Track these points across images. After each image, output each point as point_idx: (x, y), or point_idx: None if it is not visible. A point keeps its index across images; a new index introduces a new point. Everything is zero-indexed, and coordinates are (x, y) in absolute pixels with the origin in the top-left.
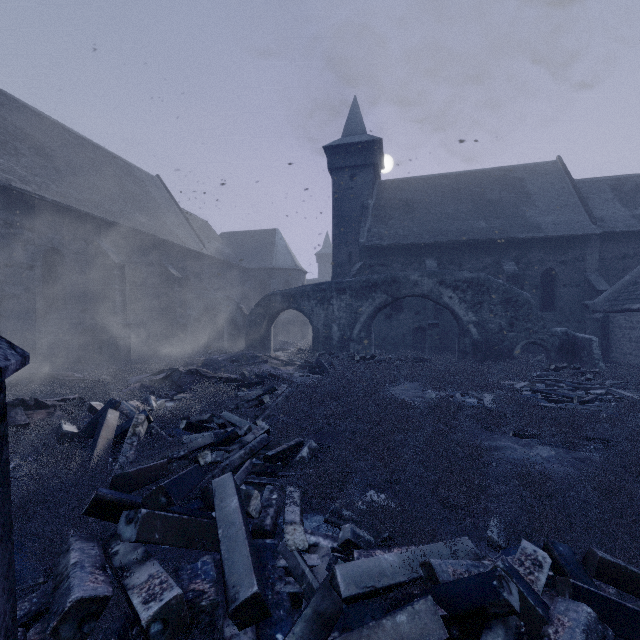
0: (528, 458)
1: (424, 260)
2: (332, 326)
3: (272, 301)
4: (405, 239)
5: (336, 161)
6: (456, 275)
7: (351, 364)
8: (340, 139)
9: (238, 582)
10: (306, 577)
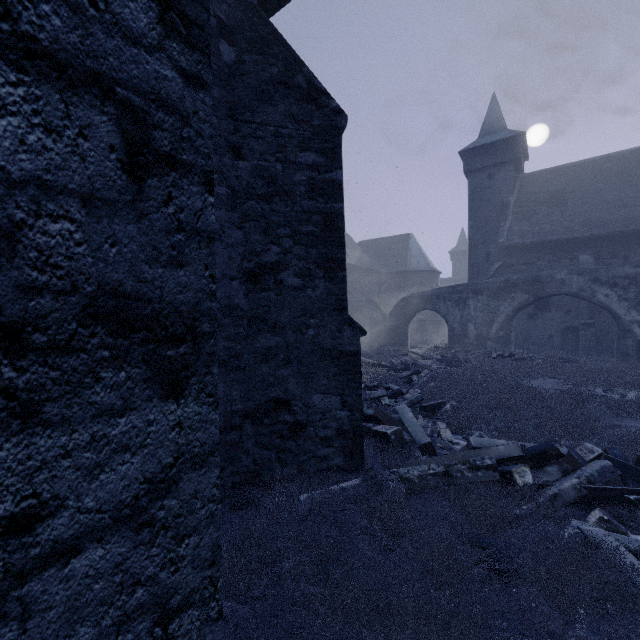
0: (636, 426)
1: (576, 255)
2: (468, 325)
3: (409, 303)
4: (552, 235)
5: (472, 163)
6: (614, 271)
7: (487, 360)
8: (477, 141)
9: (420, 438)
10: (453, 449)
